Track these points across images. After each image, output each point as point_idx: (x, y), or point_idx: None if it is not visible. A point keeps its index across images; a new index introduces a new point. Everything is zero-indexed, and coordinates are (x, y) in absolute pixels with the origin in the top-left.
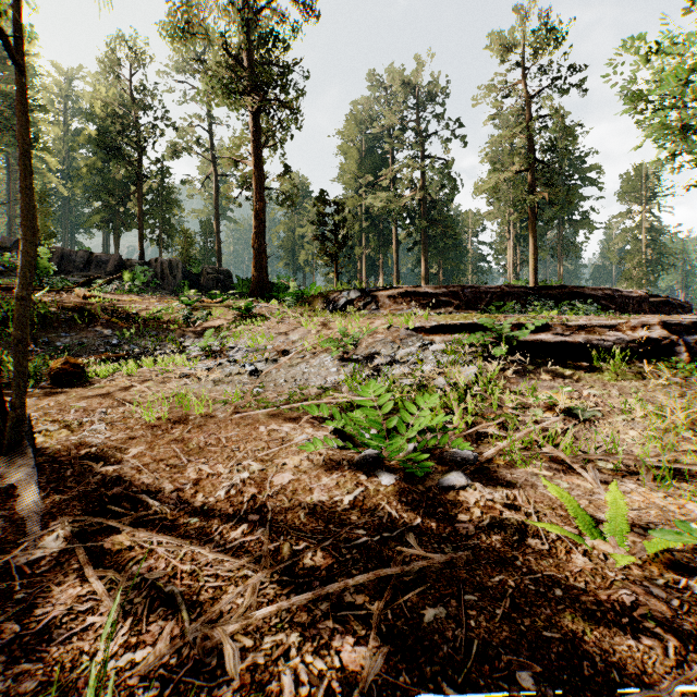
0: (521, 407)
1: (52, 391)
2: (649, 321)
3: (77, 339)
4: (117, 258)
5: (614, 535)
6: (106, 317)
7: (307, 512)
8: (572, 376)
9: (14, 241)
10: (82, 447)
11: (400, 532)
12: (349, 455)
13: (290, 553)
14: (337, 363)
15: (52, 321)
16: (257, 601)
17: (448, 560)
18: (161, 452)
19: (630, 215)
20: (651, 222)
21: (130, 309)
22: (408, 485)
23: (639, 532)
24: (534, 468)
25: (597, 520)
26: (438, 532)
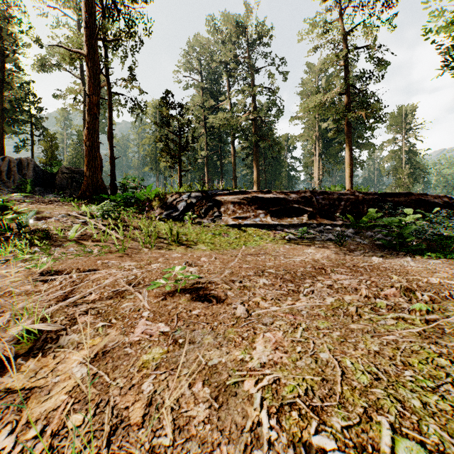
0: None
1: None
2: None
3: None
4: None
5: None
6: None
7: None
8: None
9: None
10: None
11: None
12: None
13: None
14: None
15: None
16: None
17: None
18: None
19: (394, 141)
20: (410, 147)
21: None
22: None
23: None
24: None
25: None
26: None
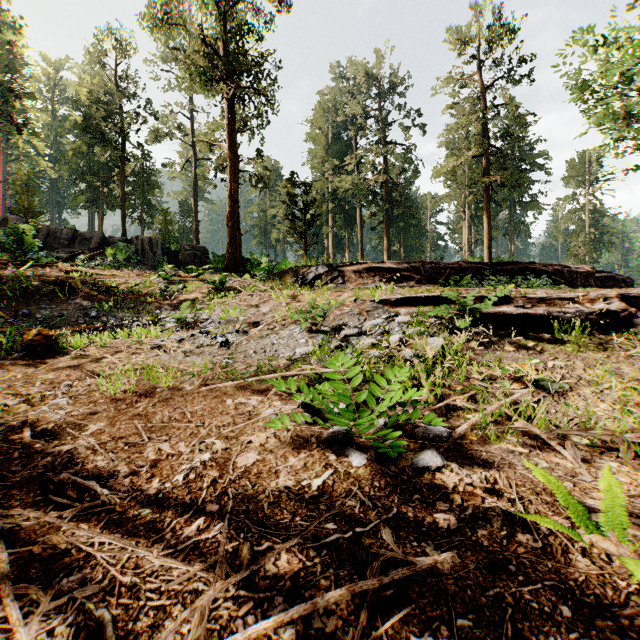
0: (488, 379)
1: (24, 362)
2: (607, 294)
3: (58, 311)
4: (100, 235)
5: (612, 528)
6: (86, 290)
7: (271, 501)
8: (535, 347)
9: (2, 219)
10: (39, 423)
11: (374, 525)
12: (317, 431)
13: (250, 557)
14: (305, 334)
15: (34, 294)
16: (206, 628)
17: (431, 565)
18: (122, 429)
19: (574, 197)
20: (594, 204)
21: (109, 283)
22: (381, 466)
23: (636, 522)
24: (508, 444)
25: (587, 507)
26: (416, 524)
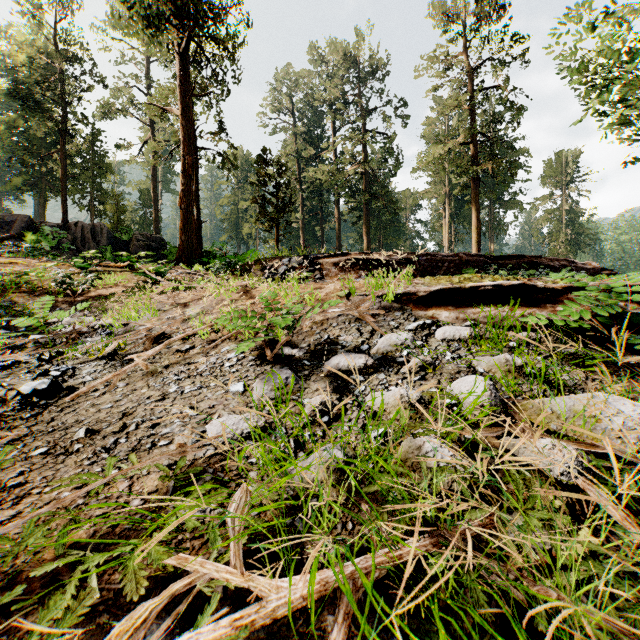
0: None
1: None
2: None
3: None
4: (25, 219)
5: None
6: None
7: None
8: None
9: None
10: None
11: None
12: None
13: None
14: (249, 366)
15: None
16: None
17: None
18: None
19: (551, 198)
20: (571, 205)
21: None
22: None
23: None
24: None
25: None
26: None
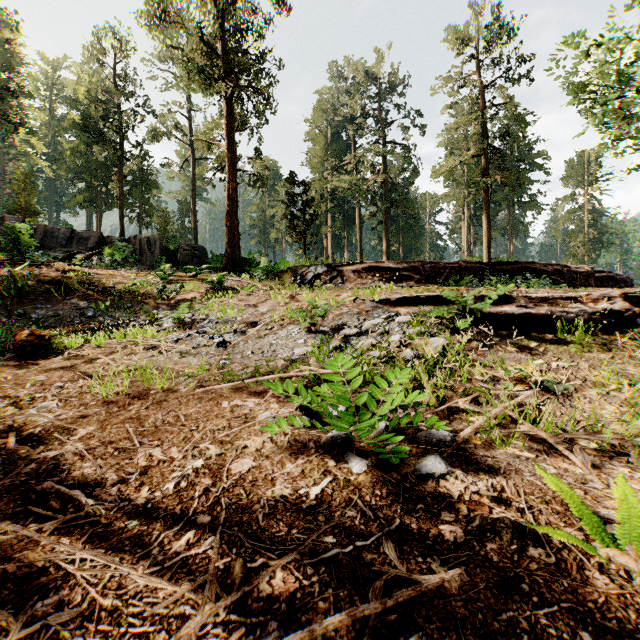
0: (490, 380)
1: (16, 363)
2: (610, 294)
3: (53, 311)
4: (97, 235)
5: (629, 541)
6: (82, 290)
7: (267, 512)
8: (538, 347)
9: None
10: (26, 427)
11: (376, 539)
12: (315, 435)
13: (242, 575)
14: (304, 334)
15: (29, 294)
16: None
17: (438, 584)
18: (112, 433)
19: (573, 197)
20: (593, 204)
21: (107, 283)
22: (382, 472)
23: None
24: (514, 449)
25: (601, 518)
26: (420, 537)
